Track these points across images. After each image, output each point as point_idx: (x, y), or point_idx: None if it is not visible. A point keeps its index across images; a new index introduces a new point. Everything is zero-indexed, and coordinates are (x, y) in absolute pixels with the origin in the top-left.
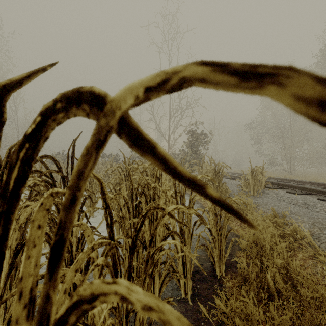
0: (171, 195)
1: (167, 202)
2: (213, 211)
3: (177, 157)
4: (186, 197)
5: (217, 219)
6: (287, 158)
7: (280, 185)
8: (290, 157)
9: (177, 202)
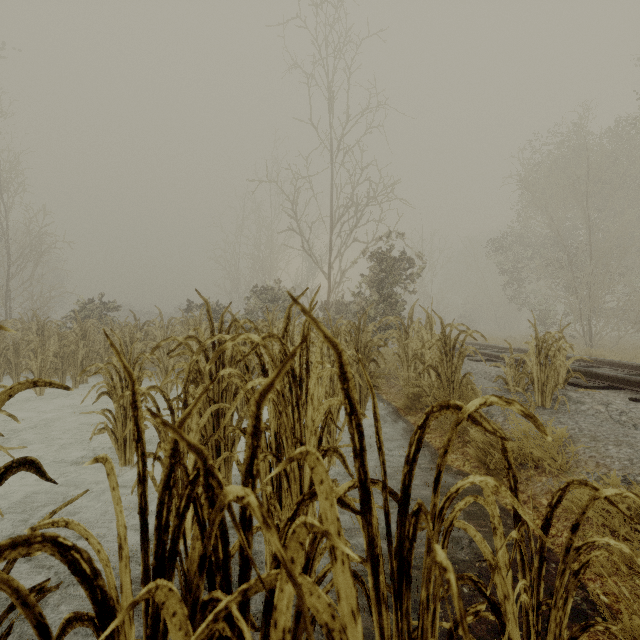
0: (341, 503)
1: (326, 431)
2: (525, 551)
3: (347, 308)
4: (369, 404)
5: (533, 574)
6: (582, 311)
7: (604, 378)
8: (589, 308)
9: (370, 544)
